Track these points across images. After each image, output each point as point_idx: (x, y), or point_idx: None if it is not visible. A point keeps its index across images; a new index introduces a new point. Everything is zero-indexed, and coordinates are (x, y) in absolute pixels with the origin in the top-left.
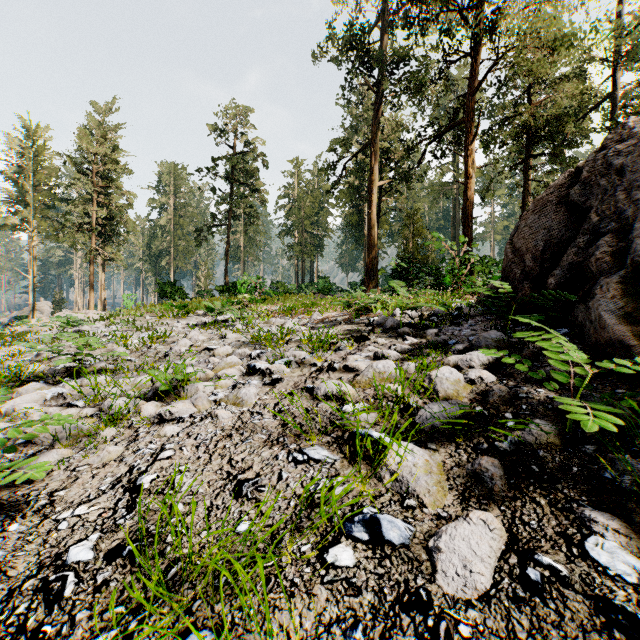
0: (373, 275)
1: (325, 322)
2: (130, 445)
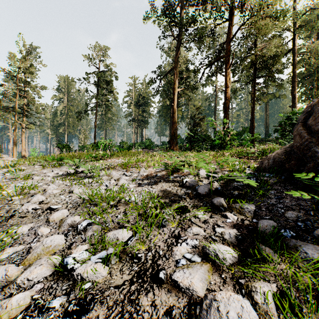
0: (175, 139)
1: (149, 178)
2: None
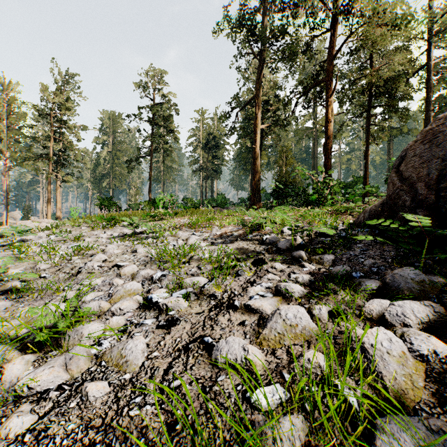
0: (257, 193)
1: (223, 237)
2: None
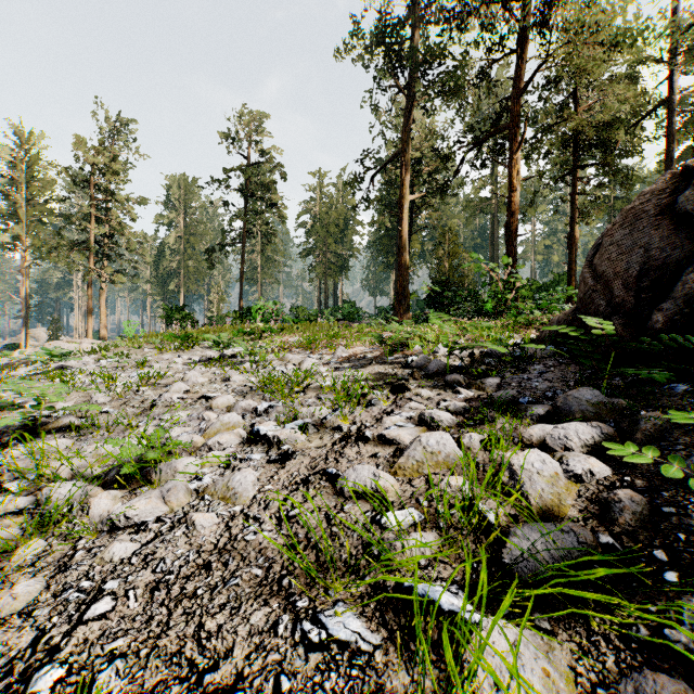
0: (404, 300)
1: (352, 360)
2: (55, 578)
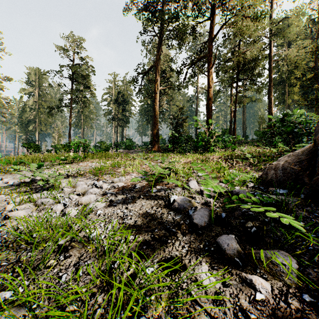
0: (156, 139)
1: (125, 191)
2: None
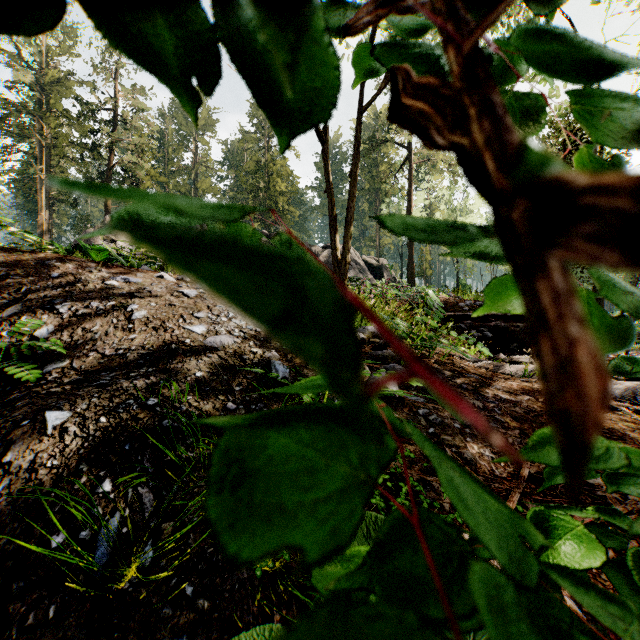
0: None
1: None
2: None
